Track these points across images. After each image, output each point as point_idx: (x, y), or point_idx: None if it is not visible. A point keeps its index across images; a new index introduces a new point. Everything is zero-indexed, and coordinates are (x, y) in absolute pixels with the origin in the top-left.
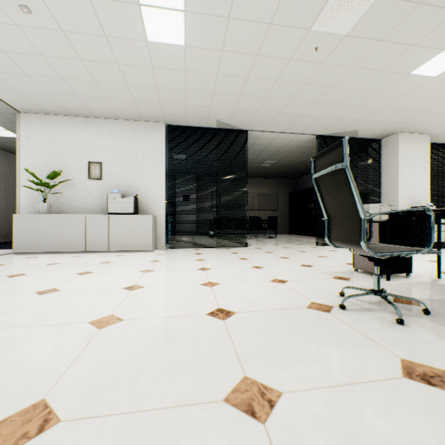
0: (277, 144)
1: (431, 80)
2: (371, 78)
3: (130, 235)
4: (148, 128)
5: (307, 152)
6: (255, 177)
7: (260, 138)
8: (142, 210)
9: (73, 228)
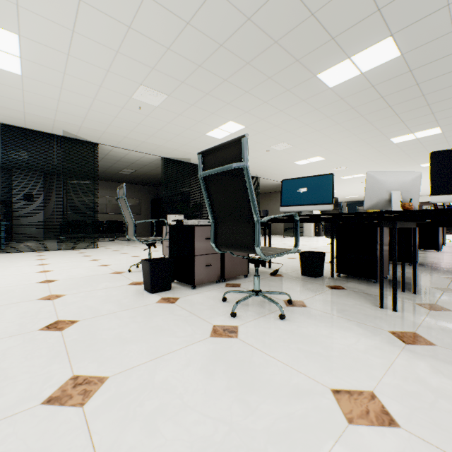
0: (131, 158)
1: (219, 140)
2: (184, 131)
3: None
4: None
5: (160, 167)
6: (117, 182)
7: (113, 151)
8: None
9: None
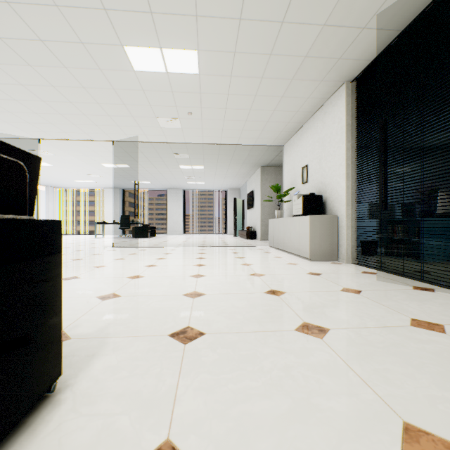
0: None
1: None
2: None
3: (299, 238)
4: (332, 103)
5: None
6: None
7: None
8: (328, 209)
9: (280, 229)
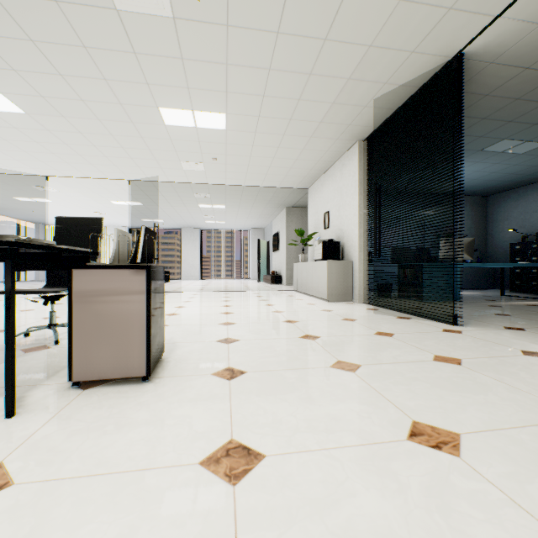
0: None
1: None
2: None
3: (319, 281)
4: (348, 157)
5: None
6: None
7: None
8: (345, 254)
9: (304, 273)
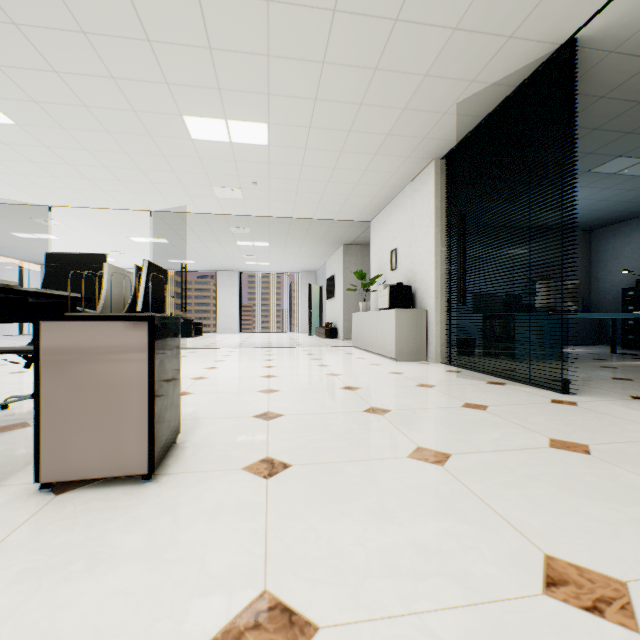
0: None
1: None
2: None
3: (385, 336)
4: (422, 181)
5: None
6: None
7: None
8: (418, 302)
9: (365, 326)
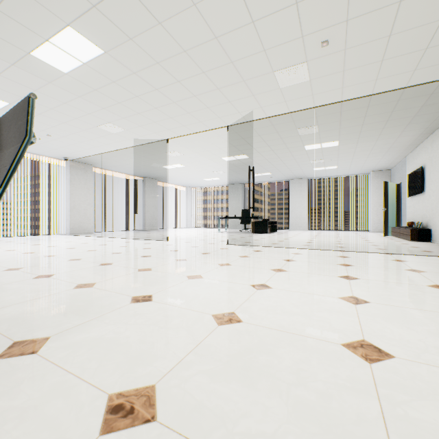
0: None
1: None
2: None
3: None
4: None
5: None
6: None
7: None
8: None
9: None
